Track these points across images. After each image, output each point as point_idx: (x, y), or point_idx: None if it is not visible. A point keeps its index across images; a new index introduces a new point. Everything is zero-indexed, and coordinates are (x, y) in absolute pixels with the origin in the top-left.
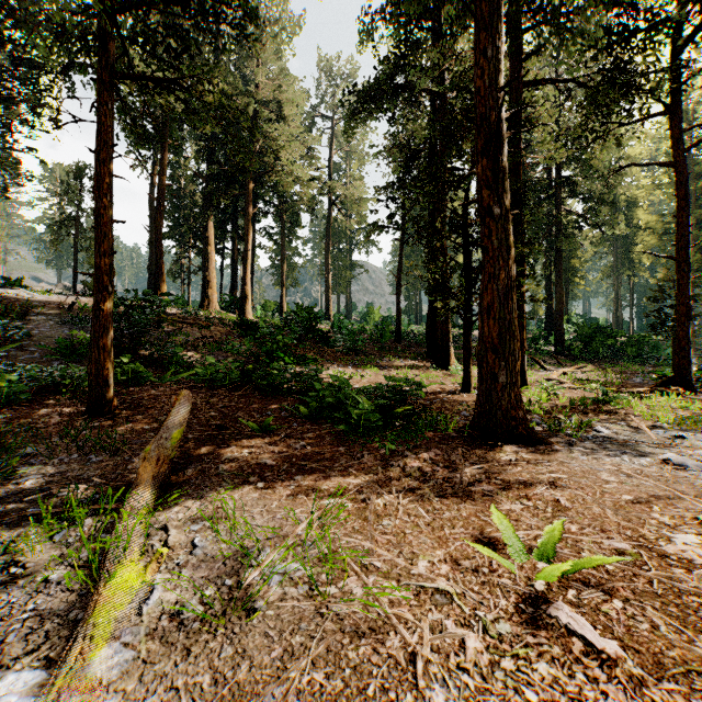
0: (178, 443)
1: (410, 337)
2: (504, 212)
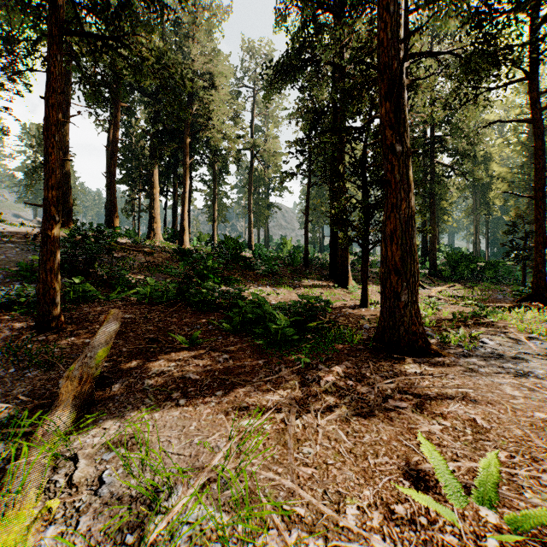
0: (103, 361)
1: (316, 262)
2: (405, 149)
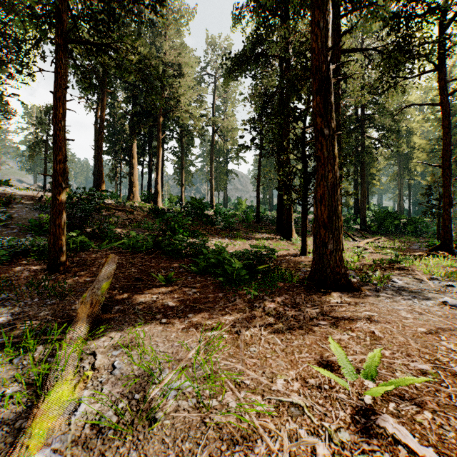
0: (106, 291)
1: (266, 219)
2: (331, 132)
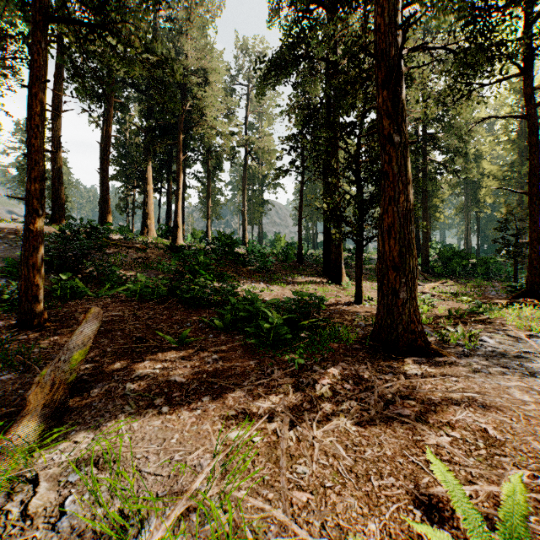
0: (79, 365)
1: (309, 258)
2: (403, 139)
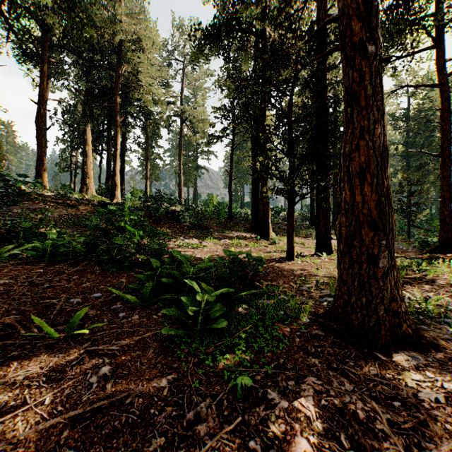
0: None
1: (238, 216)
2: (379, 51)
